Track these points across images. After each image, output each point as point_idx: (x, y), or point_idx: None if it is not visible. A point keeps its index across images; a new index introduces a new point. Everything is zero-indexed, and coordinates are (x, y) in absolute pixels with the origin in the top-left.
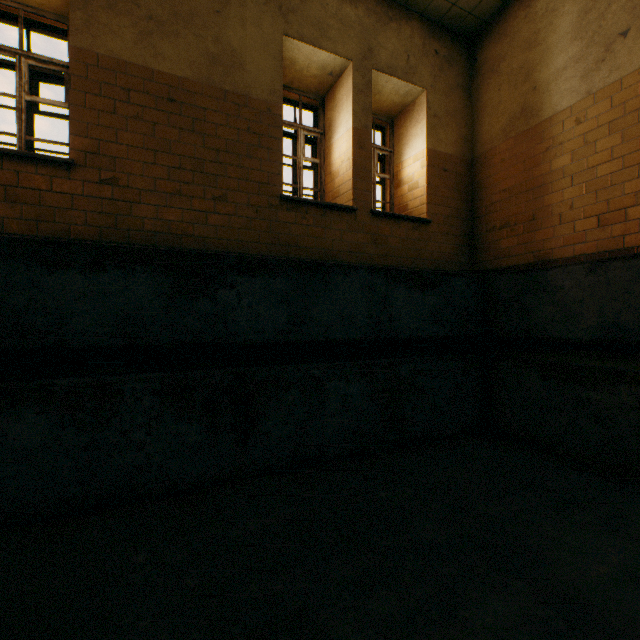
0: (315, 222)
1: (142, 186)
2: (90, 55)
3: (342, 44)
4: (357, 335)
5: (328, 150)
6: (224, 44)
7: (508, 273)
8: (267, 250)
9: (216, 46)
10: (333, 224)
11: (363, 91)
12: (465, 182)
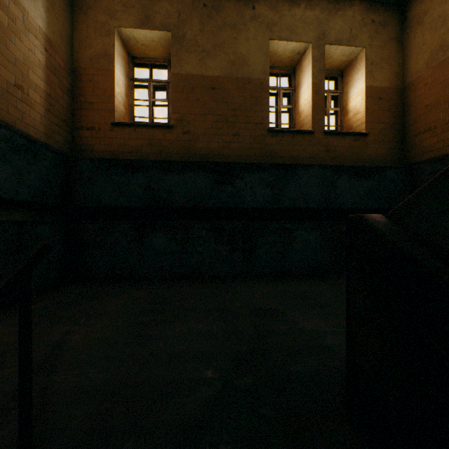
0: (288, 142)
1: (200, 133)
2: (179, 75)
3: (304, 35)
4: (313, 205)
5: (297, 99)
6: (238, 54)
7: (429, 163)
8: (260, 160)
9: (234, 56)
10: (299, 142)
11: (318, 59)
12: (397, 104)
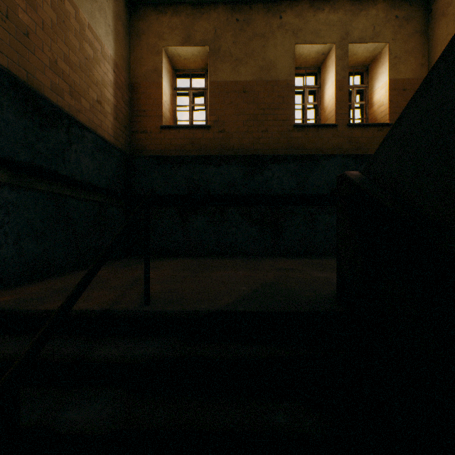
0: (312, 135)
1: (233, 131)
2: (215, 83)
3: (328, 37)
4: None
5: (322, 96)
6: (266, 60)
7: None
8: (286, 153)
9: (263, 62)
10: (323, 135)
11: (342, 58)
12: None
